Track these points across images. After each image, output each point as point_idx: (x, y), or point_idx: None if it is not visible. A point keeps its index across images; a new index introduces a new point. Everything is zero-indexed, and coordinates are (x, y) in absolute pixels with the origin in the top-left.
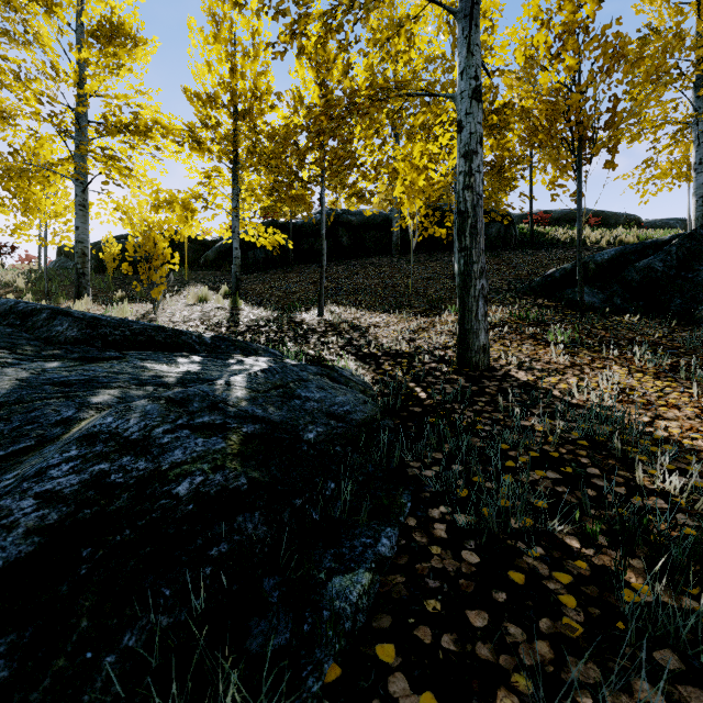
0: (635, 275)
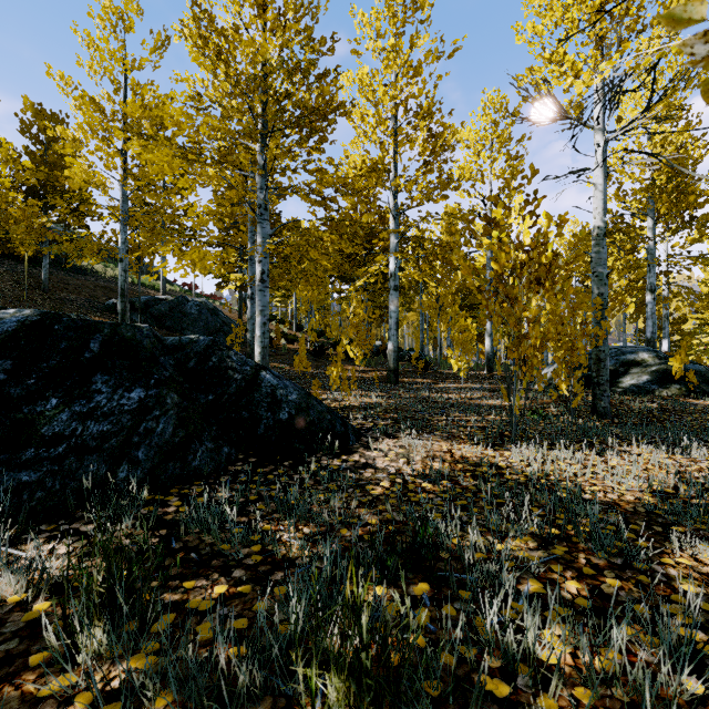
0: (156, 311)
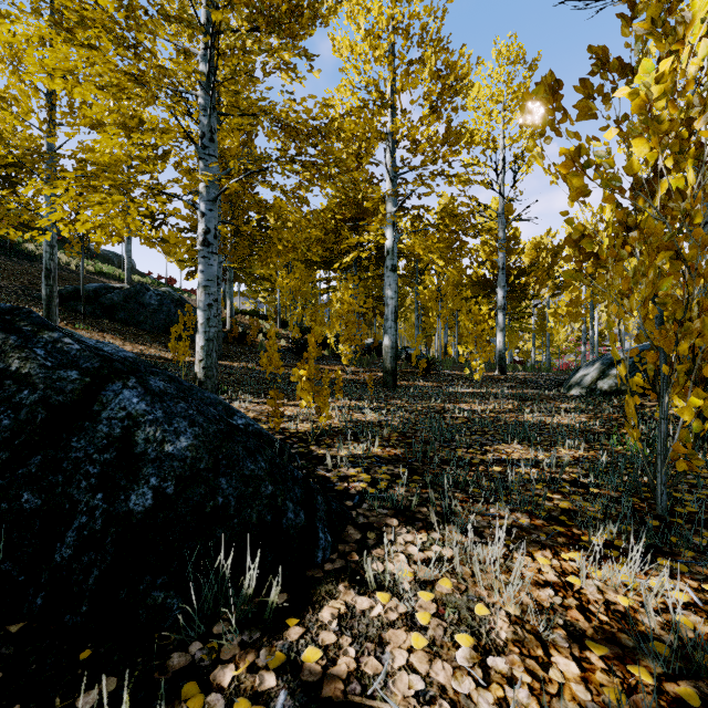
0: (106, 301)
